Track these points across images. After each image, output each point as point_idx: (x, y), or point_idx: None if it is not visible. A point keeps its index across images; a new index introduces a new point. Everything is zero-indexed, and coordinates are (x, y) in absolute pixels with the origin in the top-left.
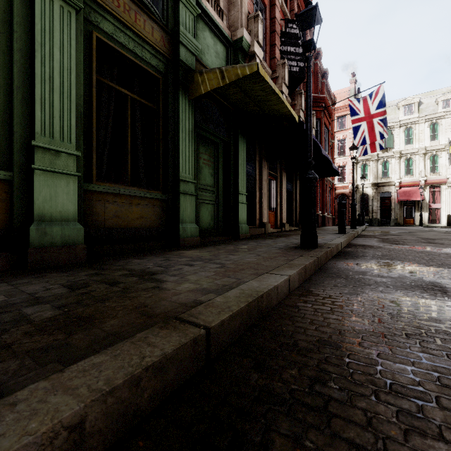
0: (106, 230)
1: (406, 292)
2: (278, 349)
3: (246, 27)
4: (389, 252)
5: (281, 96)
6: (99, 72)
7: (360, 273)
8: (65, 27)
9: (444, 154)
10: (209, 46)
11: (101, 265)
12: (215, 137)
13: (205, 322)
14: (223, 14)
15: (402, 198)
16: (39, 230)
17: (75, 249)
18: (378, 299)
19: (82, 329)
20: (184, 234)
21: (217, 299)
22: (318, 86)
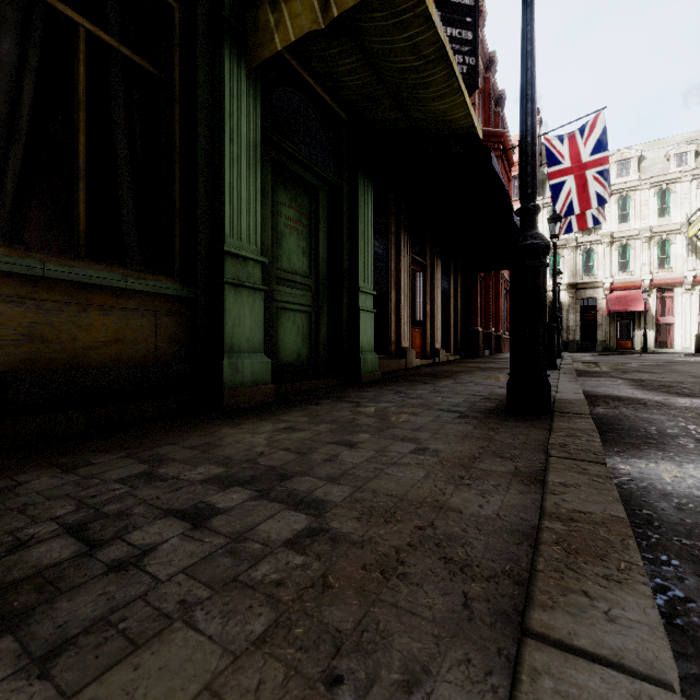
0: None
1: None
2: None
3: None
4: None
5: (456, 71)
6: None
7: None
8: None
9: (679, 239)
10: None
11: None
12: (312, 173)
13: None
14: None
15: (614, 307)
16: None
17: None
18: None
19: None
20: (236, 379)
21: None
22: (490, 116)
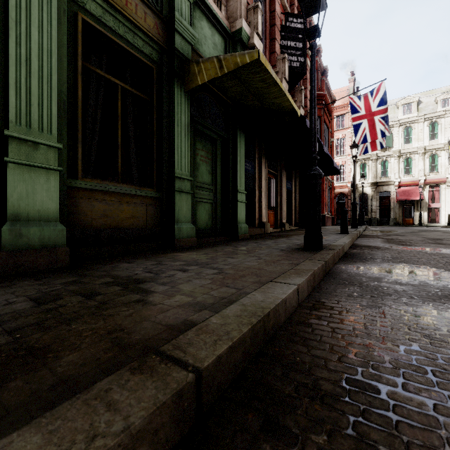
0: (93, 230)
1: (436, 305)
2: (294, 394)
3: (246, 18)
4: (399, 254)
5: (283, 88)
6: (86, 60)
7: (374, 280)
8: (45, 4)
9: (443, 153)
10: (207, 37)
11: (83, 270)
12: (213, 132)
13: (195, 359)
14: (221, 4)
15: (401, 197)
16: (12, 231)
17: (55, 252)
18: (405, 314)
19: (25, 370)
20: (180, 234)
21: (212, 319)
22: (318, 83)
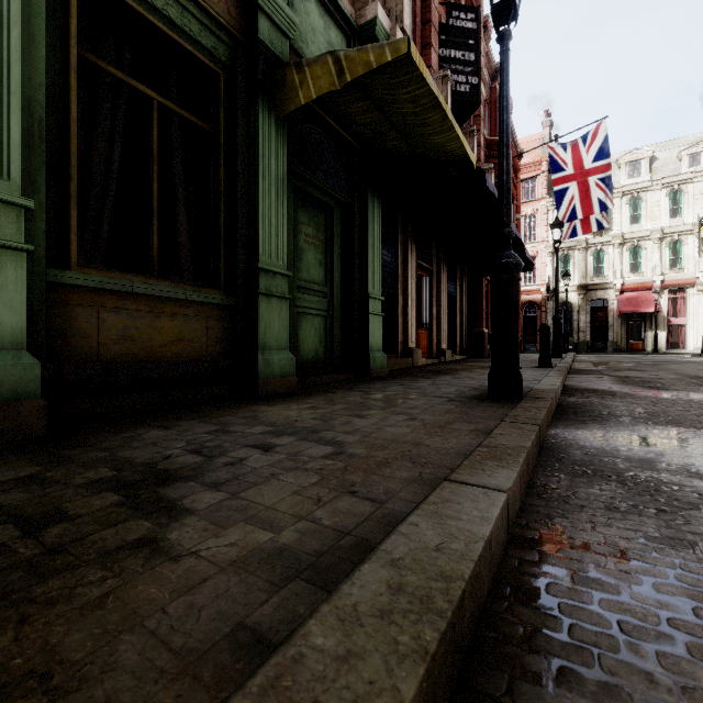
0: (102, 365)
1: None
2: None
3: (383, 3)
4: (656, 407)
5: (449, 115)
6: (92, 51)
7: (642, 465)
8: None
9: (691, 240)
10: (316, 30)
11: (67, 447)
12: (328, 195)
13: None
14: None
15: (625, 309)
16: None
17: (16, 411)
18: None
19: None
20: (268, 371)
21: (314, 630)
22: (496, 124)
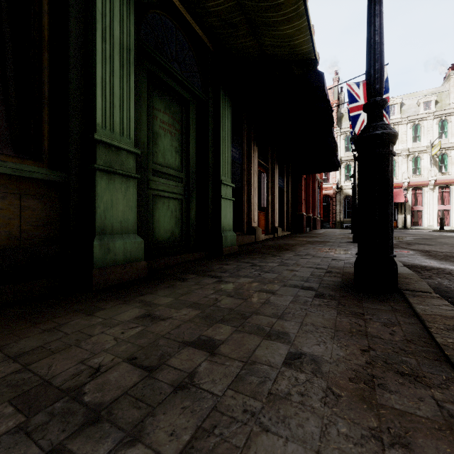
0: None
1: None
2: None
3: None
4: None
5: None
6: None
7: None
8: None
9: (426, 156)
10: None
11: None
12: (183, 87)
13: None
14: None
15: None
16: None
17: None
18: None
19: None
20: (108, 258)
21: None
22: None
